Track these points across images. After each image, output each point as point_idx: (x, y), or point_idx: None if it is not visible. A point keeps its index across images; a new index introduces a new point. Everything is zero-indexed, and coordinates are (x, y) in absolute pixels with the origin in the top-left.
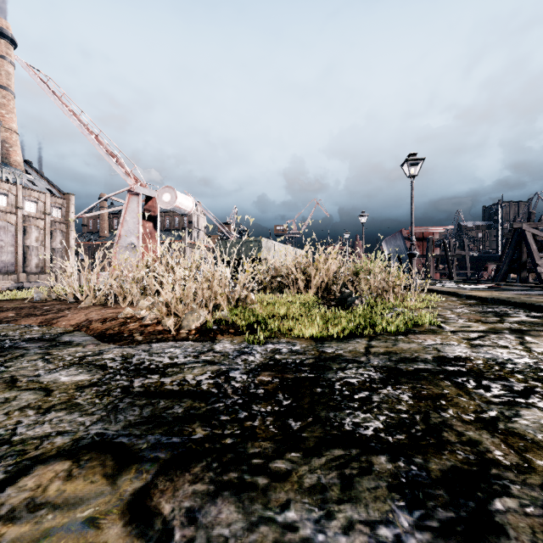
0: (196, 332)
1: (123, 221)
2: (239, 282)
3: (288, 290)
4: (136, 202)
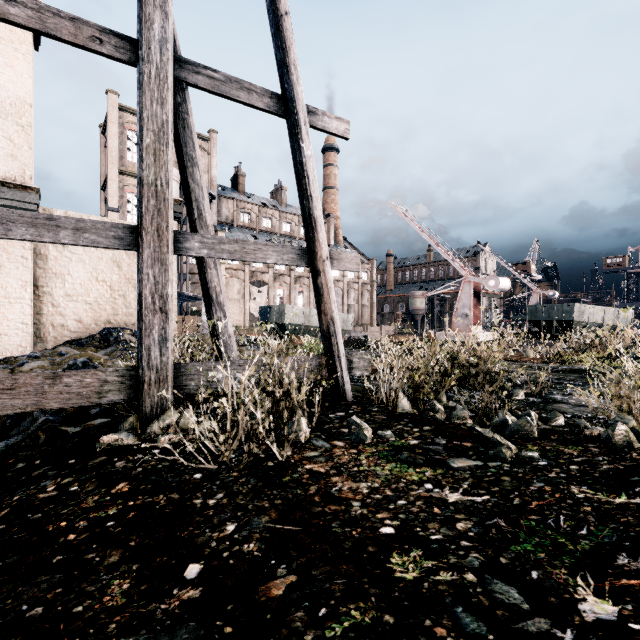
0: (540, 362)
1: (459, 299)
2: (557, 346)
3: (589, 350)
4: (468, 286)
